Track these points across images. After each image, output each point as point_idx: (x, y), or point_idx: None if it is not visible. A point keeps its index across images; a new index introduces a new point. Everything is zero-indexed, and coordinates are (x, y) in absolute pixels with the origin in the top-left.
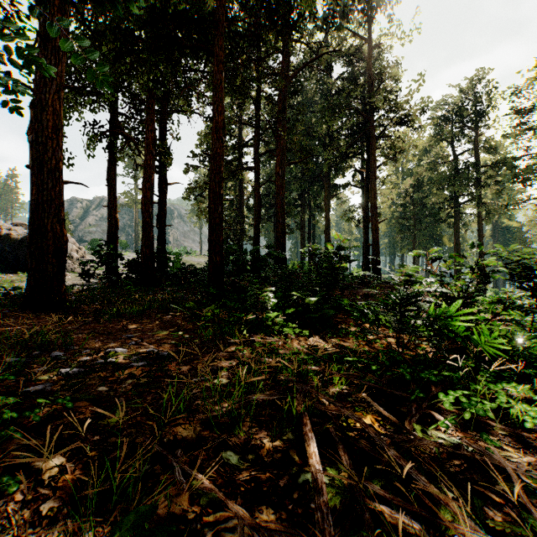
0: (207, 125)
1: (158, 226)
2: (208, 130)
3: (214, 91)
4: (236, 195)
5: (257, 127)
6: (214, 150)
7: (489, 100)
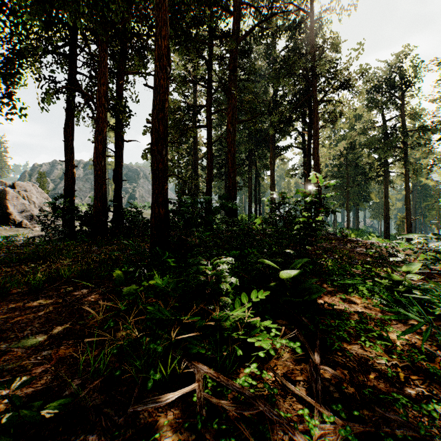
0: None
1: (114, 181)
2: None
3: (157, 14)
4: (191, 156)
5: (209, 88)
6: (157, 82)
7: (416, 71)
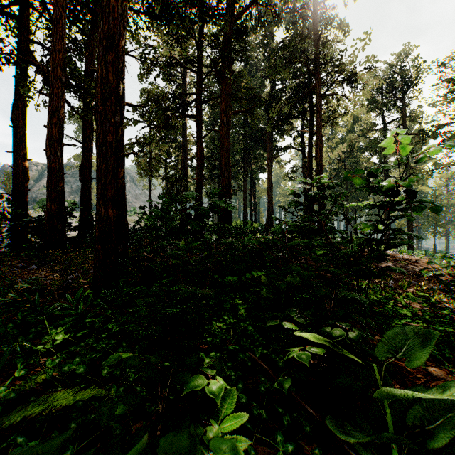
0: (150, 83)
1: (80, 179)
2: (143, 71)
3: None
4: (180, 156)
5: (199, 71)
6: (104, 3)
7: (418, 71)
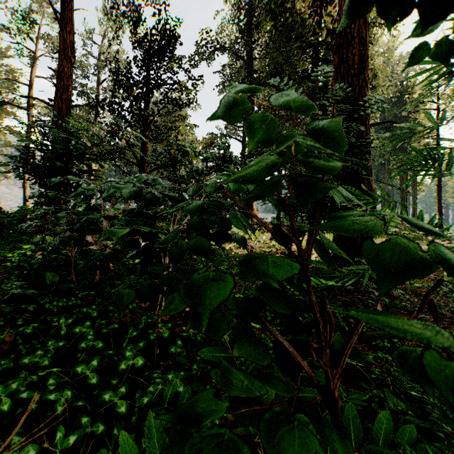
0: None
1: None
2: None
3: None
4: None
5: None
6: None
7: None
